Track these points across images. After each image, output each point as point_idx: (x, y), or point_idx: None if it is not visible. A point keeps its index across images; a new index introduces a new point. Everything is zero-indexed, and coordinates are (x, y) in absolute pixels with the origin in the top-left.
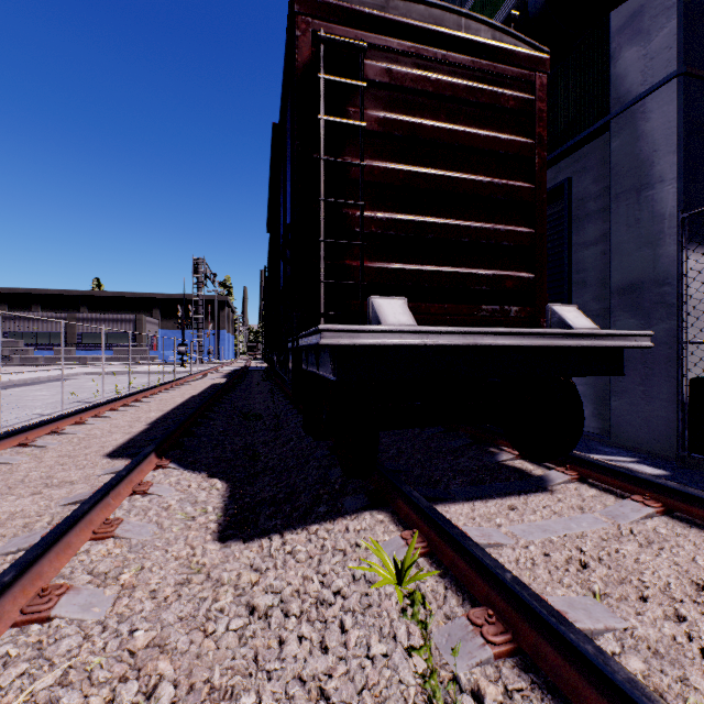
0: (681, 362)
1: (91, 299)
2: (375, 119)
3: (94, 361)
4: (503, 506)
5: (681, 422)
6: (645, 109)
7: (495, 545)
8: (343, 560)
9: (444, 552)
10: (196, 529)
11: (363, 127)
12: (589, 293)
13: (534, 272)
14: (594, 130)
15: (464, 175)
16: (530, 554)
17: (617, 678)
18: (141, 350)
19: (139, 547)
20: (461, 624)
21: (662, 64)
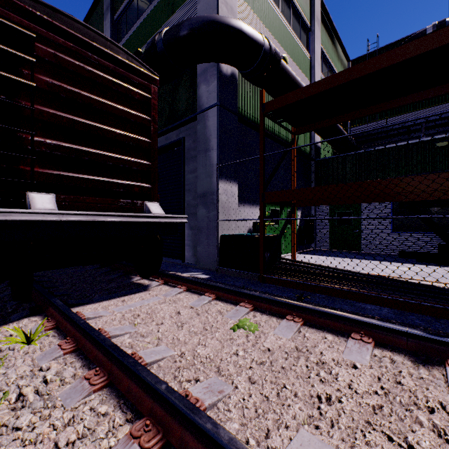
0: (217, 228)
1: None
2: (45, 82)
3: None
4: (118, 301)
5: (217, 254)
6: (208, 115)
7: (99, 316)
8: None
9: (63, 324)
10: None
11: (33, 85)
12: (191, 195)
13: (151, 184)
14: (192, 117)
15: (110, 128)
16: (115, 317)
17: (99, 339)
18: None
19: None
20: (54, 348)
21: (213, 98)
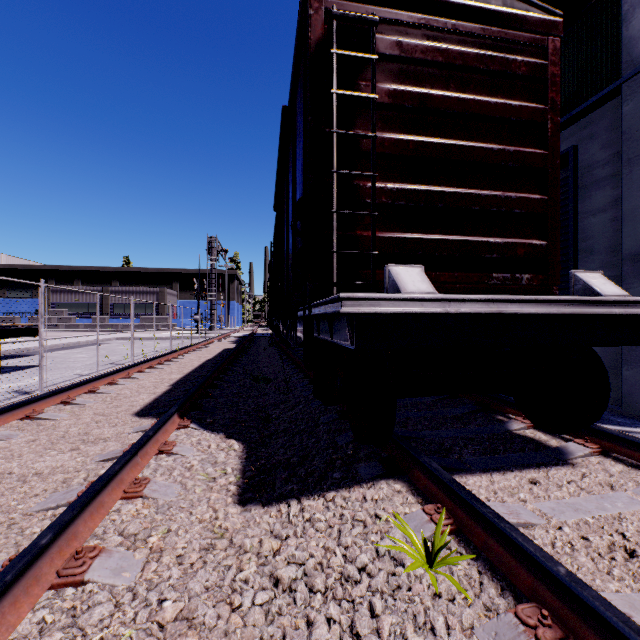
0: None
1: (122, 274)
2: (385, 91)
3: (124, 328)
4: (524, 480)
5: None
6: None
7: (525, 524)
8: (365, 533)
9: (474, 532)
10: (217, 491)
11: (374, 99)
12: (596, 260)
13: (546, 239)
14: (603, 95)
15: (474, 143)
16: (567, 538)
17: None
18: (163, 318)
19: (165, 508)
20: (509, 622)
21: None
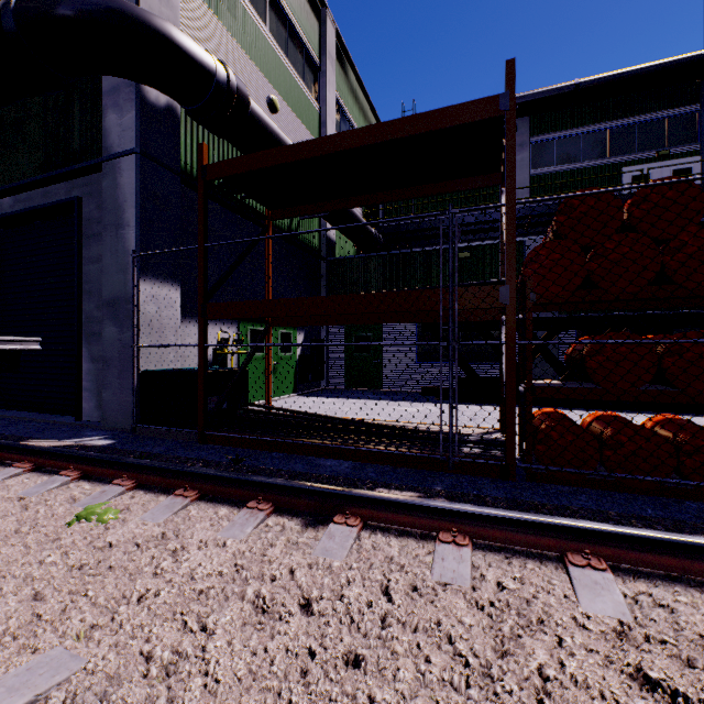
0: (133, 360)
1: None
2: None
3: None
4: None
5: (133, 404)
6: (121, 166)
7: None
8: None
9: None
10: None
11: None
12: (94, 302)
13: None
14: (92, 165)
15: None
16: None
17: None
18: None
19: None
20: None
21: (130, 139)
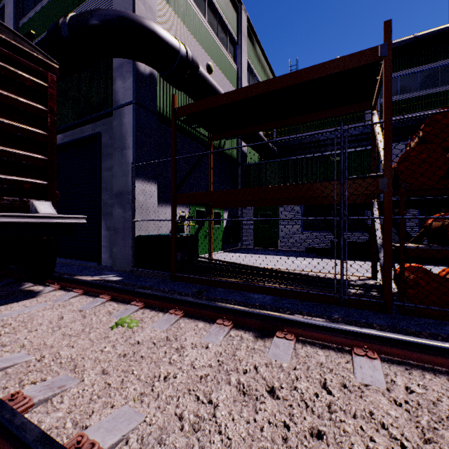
0: (132, 229)
1: None
2: None
3: None
4: None
5: (132, 255)
6: (124, 112)
7: None
8: None
9: None
10: None
11: None
12: (108, 194)
13: (48, 181)
14: (107, 112)
15: None
16: None
17: None
18: None
19: None
20: None
21: (129, 95)
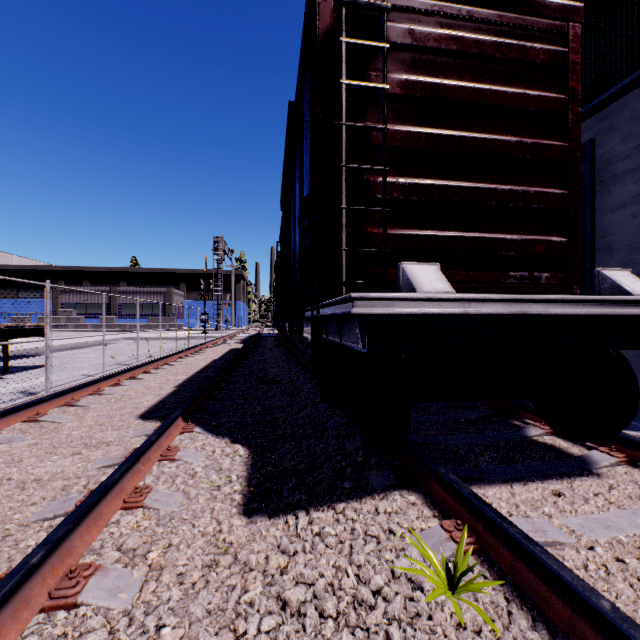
0: None
1: (130, 275)
2: (397, 82)
3: (131, 328)
4: (547, 492)
5: None
6: None
7: (553, 543)
8: (379, 550)
9: (499, 553)
10: (221, 500)
11: (386, 89)
12: (615, 258)
13: (565, 236)
14: (623, 86)
15: (490, 136)
16: (600, 559)
17: None
18: (170, 318)
19: (166, 519)
20: None
21: None
